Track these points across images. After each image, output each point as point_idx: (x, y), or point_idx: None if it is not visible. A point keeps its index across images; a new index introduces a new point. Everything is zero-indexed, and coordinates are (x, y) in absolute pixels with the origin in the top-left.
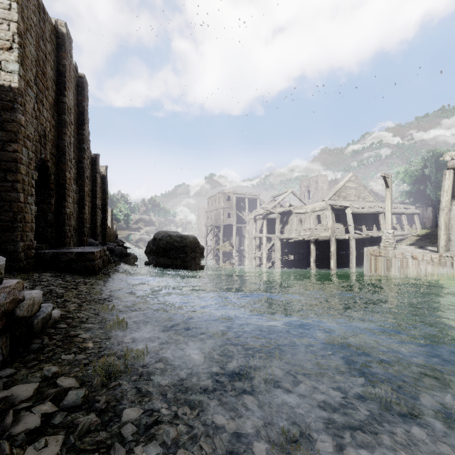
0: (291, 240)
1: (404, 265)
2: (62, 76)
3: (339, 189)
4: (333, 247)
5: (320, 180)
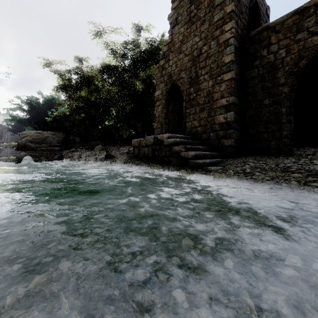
0: None
1: None
2: None
3: None
4: None
5: None
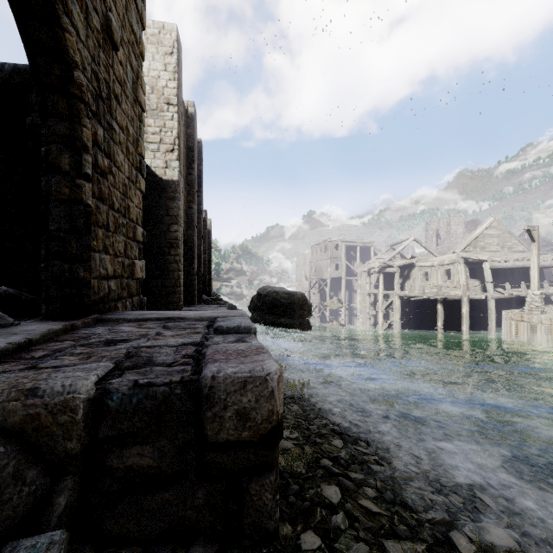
0: (413, 299)
1: (552, 333)
2: (191, 151)
3: (475, 238)
4: (464, 308)
5: (453, 221)
